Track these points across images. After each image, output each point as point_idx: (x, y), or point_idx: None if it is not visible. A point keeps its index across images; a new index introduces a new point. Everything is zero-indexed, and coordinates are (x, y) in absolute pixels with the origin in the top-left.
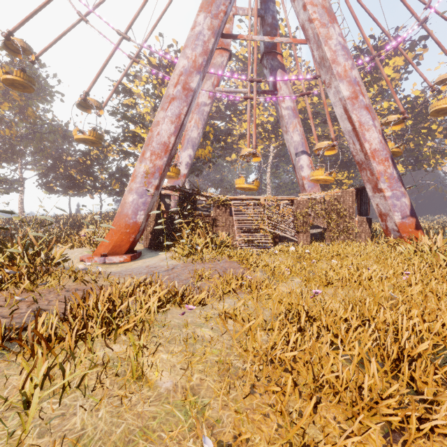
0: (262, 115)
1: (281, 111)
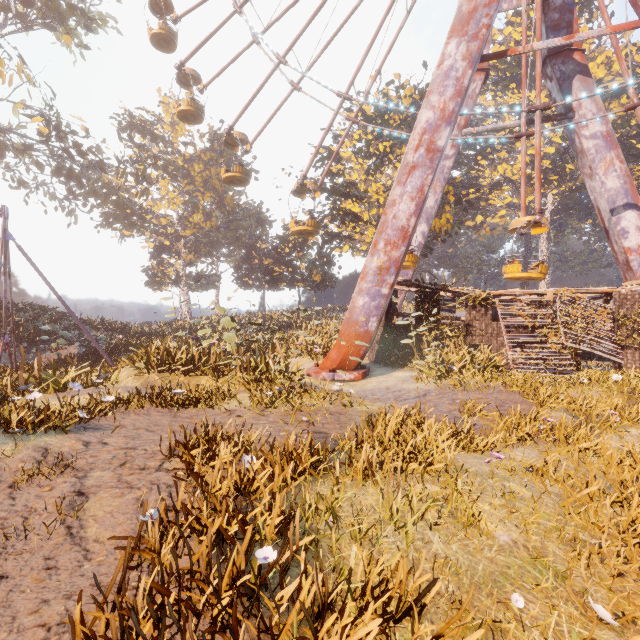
0: (533, 146)
1: (579, 143)
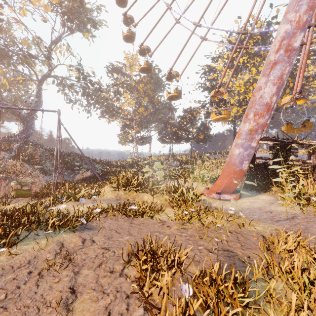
0: None
1: None
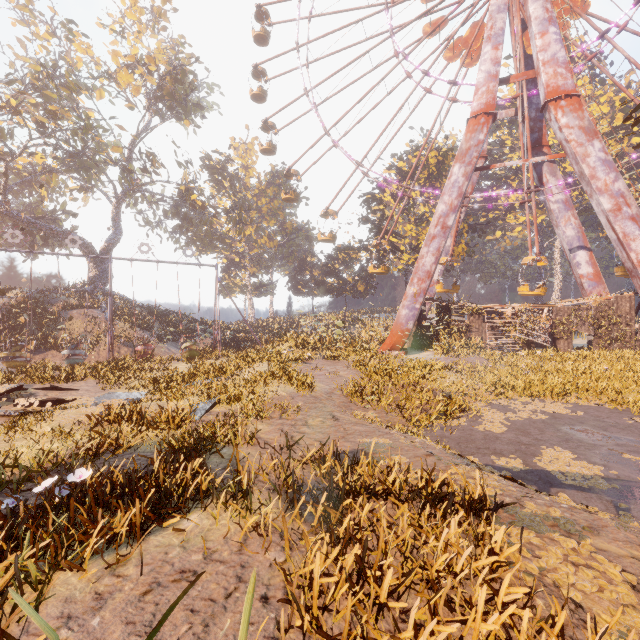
0: None
1: (548, 205)
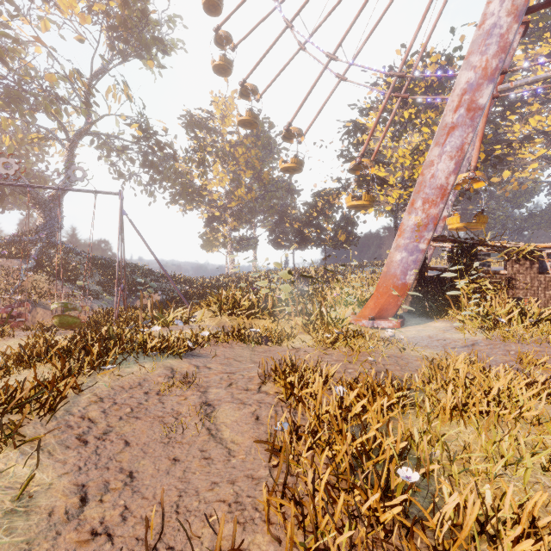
0: None
1: None
